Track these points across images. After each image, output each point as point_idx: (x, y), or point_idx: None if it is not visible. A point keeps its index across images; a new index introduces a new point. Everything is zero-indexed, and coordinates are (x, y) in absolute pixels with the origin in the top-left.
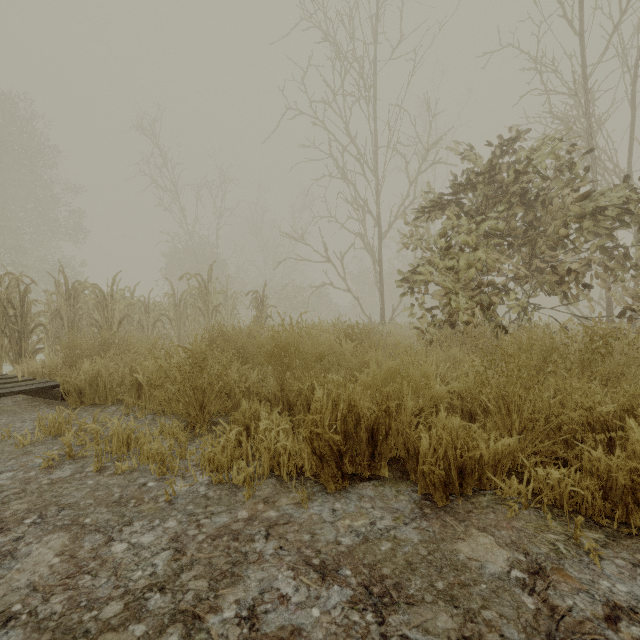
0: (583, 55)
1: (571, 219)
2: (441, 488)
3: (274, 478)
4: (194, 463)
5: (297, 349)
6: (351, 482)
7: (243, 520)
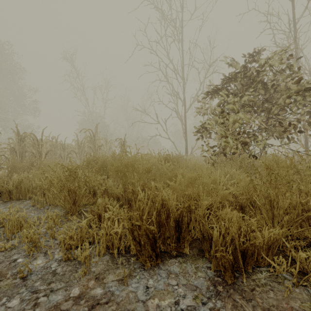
0: (294, 11)
1: (293, 94)
2: (230, 269)
3: (109, 255)
4: (58, 242)
5: (133, 166)
6: (163, 259)
7: (73, 298)
